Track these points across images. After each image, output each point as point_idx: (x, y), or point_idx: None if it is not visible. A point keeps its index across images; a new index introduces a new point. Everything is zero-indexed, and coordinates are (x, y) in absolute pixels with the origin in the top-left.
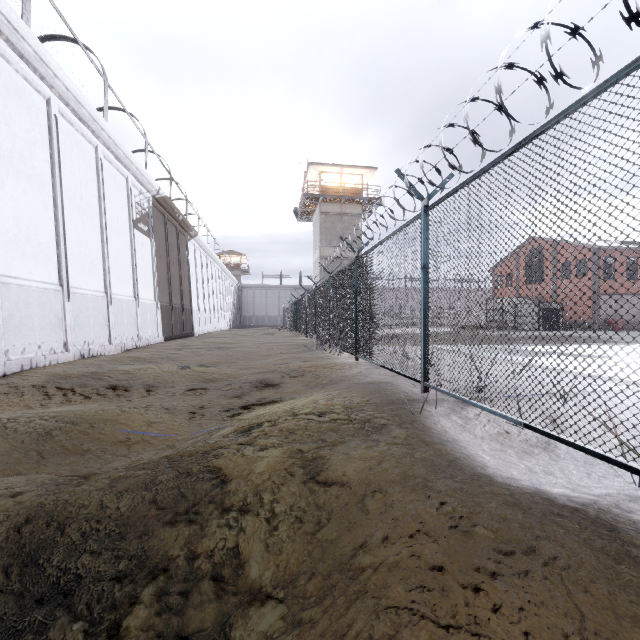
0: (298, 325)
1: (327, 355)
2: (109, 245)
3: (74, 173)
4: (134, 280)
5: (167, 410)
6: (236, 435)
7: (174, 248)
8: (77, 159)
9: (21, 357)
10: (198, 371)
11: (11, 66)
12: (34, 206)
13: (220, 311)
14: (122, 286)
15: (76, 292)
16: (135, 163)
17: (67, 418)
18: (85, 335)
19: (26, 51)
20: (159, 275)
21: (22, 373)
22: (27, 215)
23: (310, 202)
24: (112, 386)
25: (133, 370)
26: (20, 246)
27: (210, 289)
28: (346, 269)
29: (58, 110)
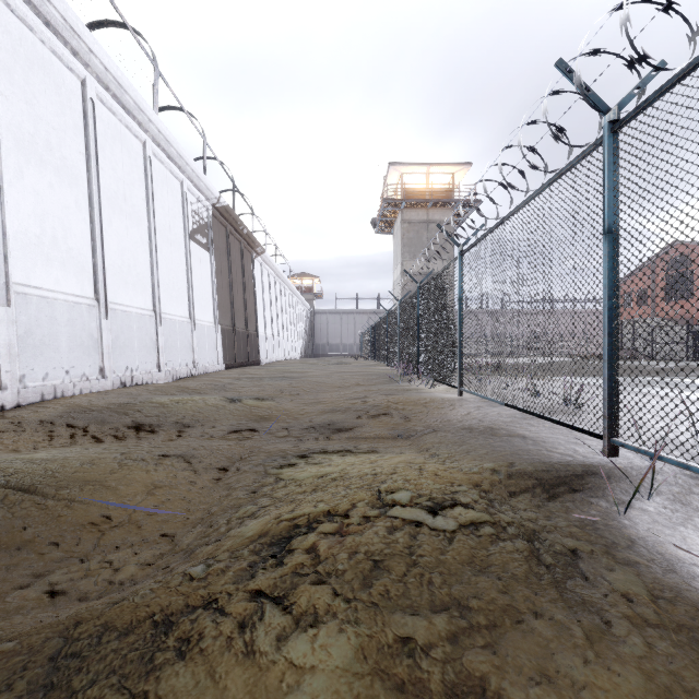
0: (376, 353)
1: (416, 388)
2: (159, 257)
3: (116, 170)
4: (189, 298)
5: (188, 464)
6: (259, 552)
7: (238, 265)
8: (120, 154)
9: (42, 384)
10: (250, 405)
11: (35, 35)
12: (63, 204)
13: (290, 338)
14: (175, 305)
15: (116, 309)
16: (191, 164)
17: (30, 476)
18: (127, 360)
19: (52, 17)
20: (220, 294)
21: (41, 403)
22: (54, 214)
23: (390, 209)
24: (136, 423)
25: (170, 402)
26: (44, 250)
27: (279, 313)
28: (443, 273)
29: (96, 95)
